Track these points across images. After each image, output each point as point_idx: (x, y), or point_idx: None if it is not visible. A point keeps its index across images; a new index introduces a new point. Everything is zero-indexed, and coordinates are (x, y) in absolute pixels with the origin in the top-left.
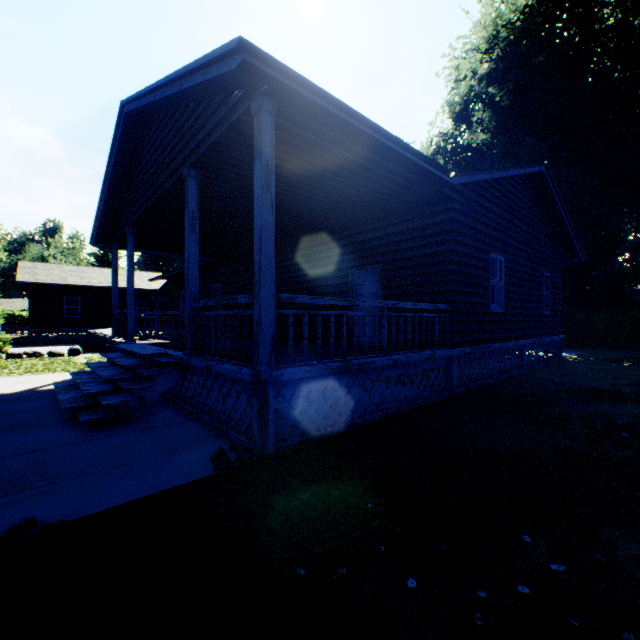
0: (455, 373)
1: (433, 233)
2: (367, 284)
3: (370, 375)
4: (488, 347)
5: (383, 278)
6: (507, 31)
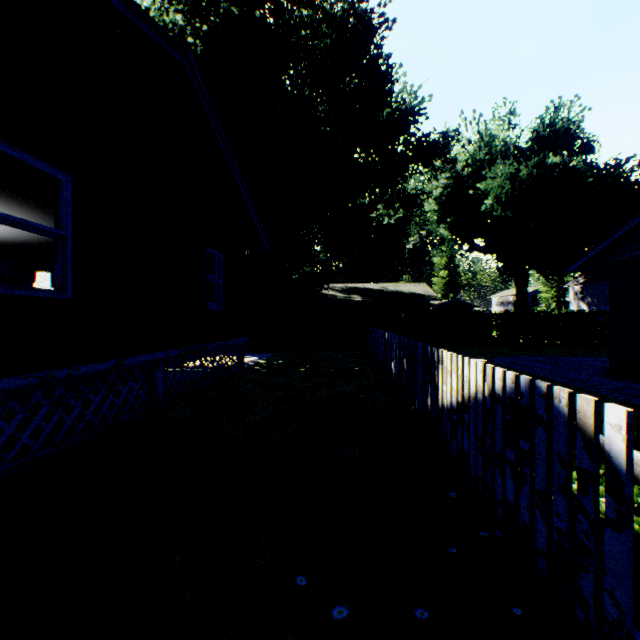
0: None
1: None
2: None
3: None
4: None
5: None
6: None
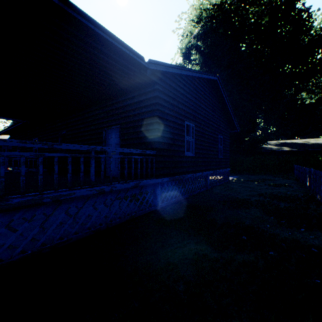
0: (159, 194)
1: (147, 105)
2: (113, 138)
3: (76, 203)
4: (183, 176)
5: (121, 134)
6: (206, 14)
